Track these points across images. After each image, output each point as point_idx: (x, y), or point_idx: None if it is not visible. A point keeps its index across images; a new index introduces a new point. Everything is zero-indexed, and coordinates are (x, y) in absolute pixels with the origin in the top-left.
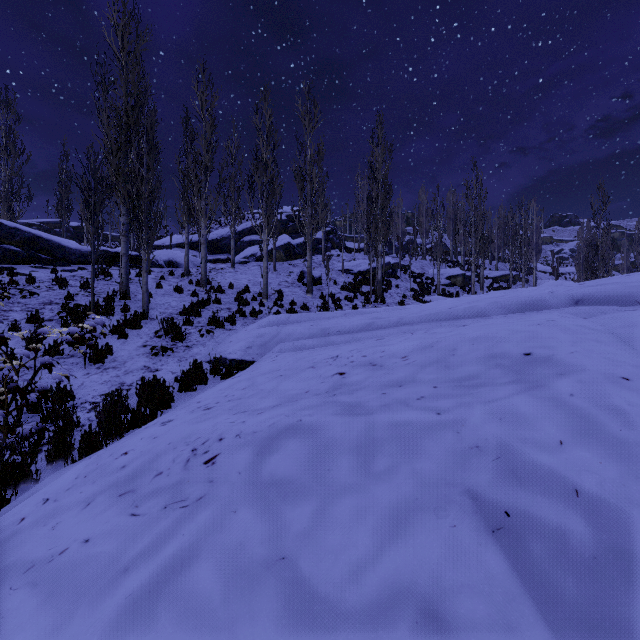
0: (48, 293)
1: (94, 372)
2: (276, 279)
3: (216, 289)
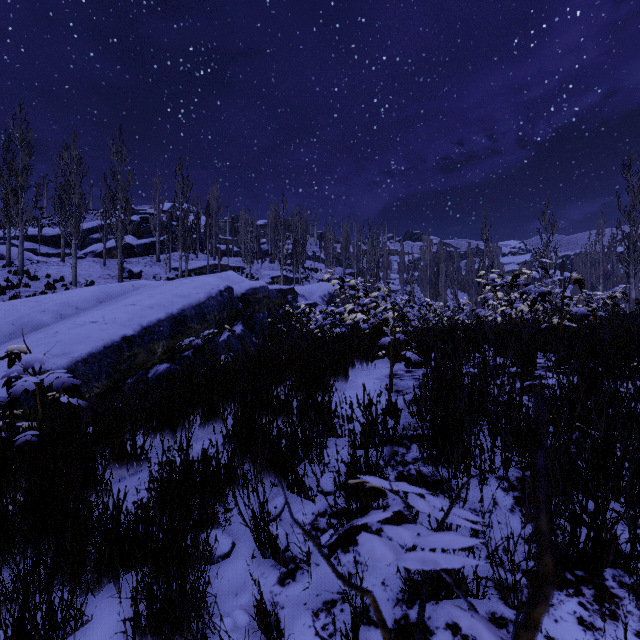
0: None
1: None
2: (100, 273)
3: (31, 278)
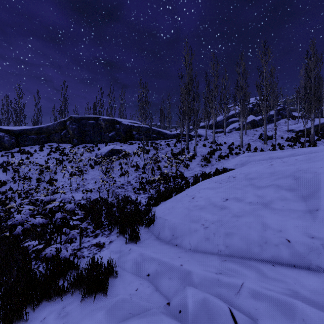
0: (166, 149)
1: (186, 171)
2: (246, 138)
3: (219, 144)
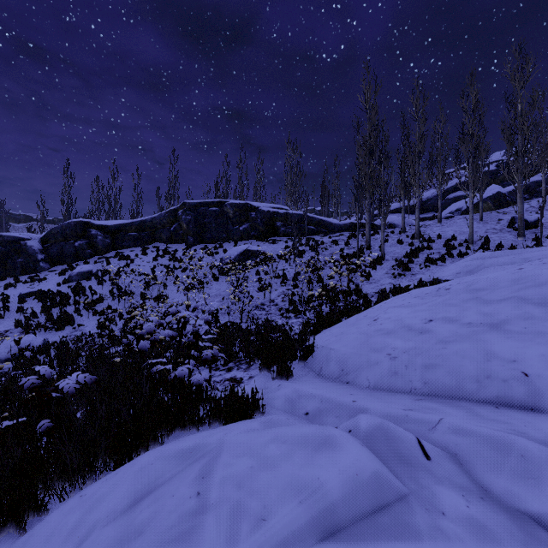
0: (331, 249)
1: (365, 284)
2: (482, 228)
3: (427, 240)
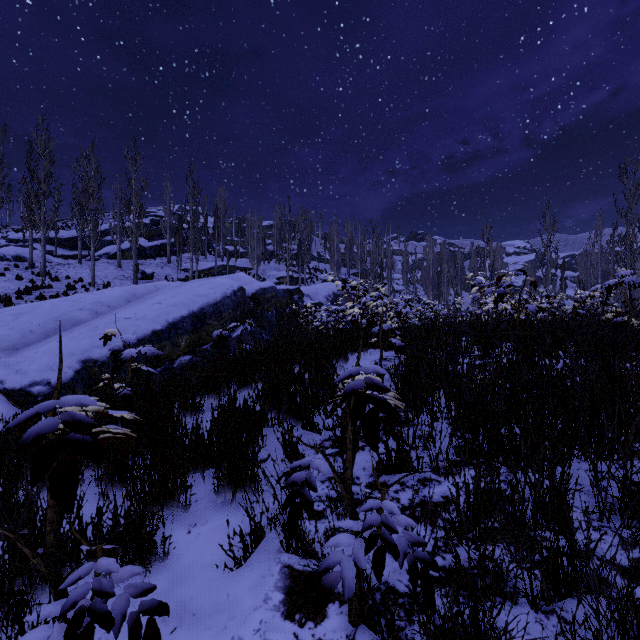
0: None
1: None
2: (115, 274)
3: (53, 279)
